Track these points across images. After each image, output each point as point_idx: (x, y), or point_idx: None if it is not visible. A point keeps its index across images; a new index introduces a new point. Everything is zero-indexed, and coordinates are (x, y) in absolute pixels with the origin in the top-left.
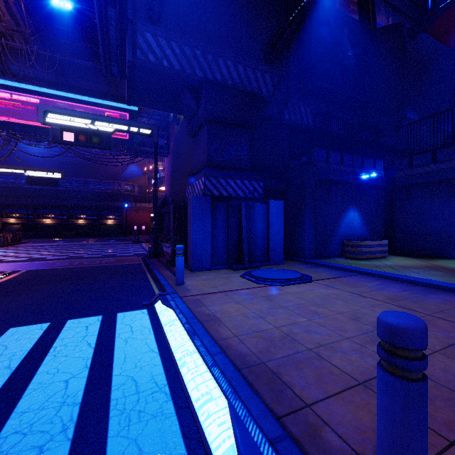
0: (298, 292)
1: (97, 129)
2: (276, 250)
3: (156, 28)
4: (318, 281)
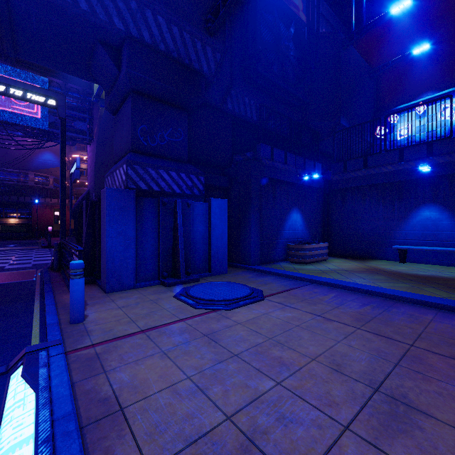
0: (251, 320)
1: None
2: (219, 257)
3: None
4: (271, 297)
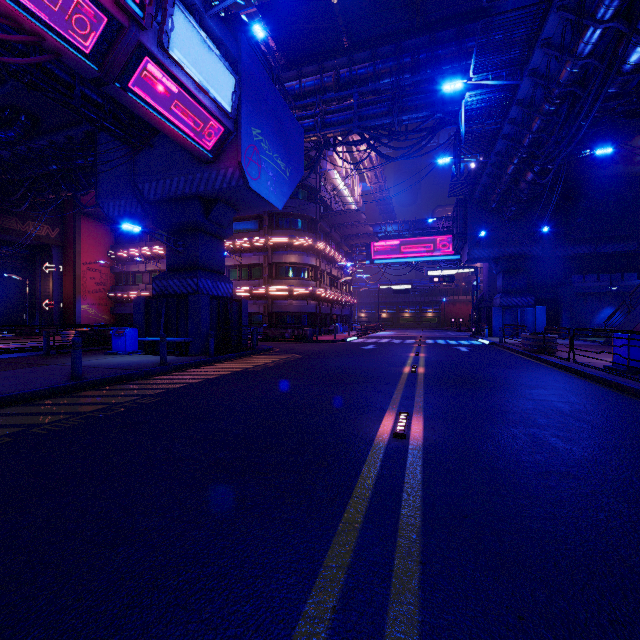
0: None
1: (448, 274)
2: (540, 331)
3: (478, 248)
4: None
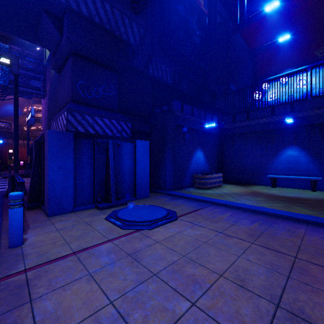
0: (168, 238)
1: None
2: (143, 185)
3: None
4: (183, 217)
